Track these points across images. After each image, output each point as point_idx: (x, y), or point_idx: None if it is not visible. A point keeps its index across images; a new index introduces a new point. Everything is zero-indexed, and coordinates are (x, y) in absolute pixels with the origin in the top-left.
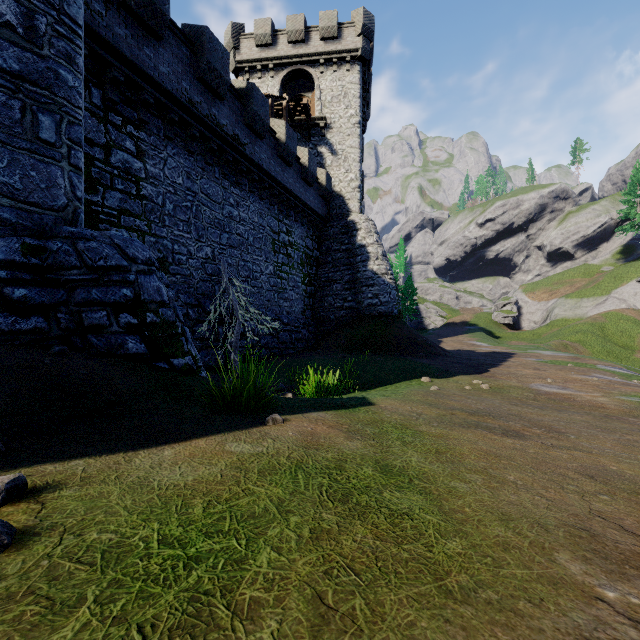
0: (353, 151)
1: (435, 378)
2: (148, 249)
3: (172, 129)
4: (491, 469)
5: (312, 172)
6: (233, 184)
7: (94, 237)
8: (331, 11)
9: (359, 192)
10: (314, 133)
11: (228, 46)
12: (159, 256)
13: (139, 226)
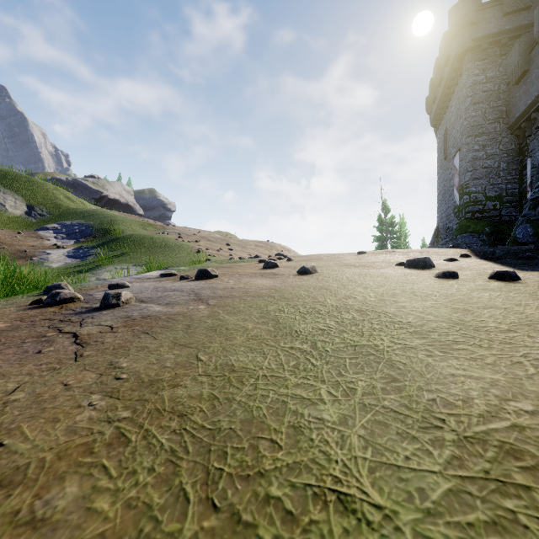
0: None
1: None
2: None
3: None
4: (94, 444)
5: None
6: None
7: None
8: None
9: None
10: None
11: None
12: None
13: None
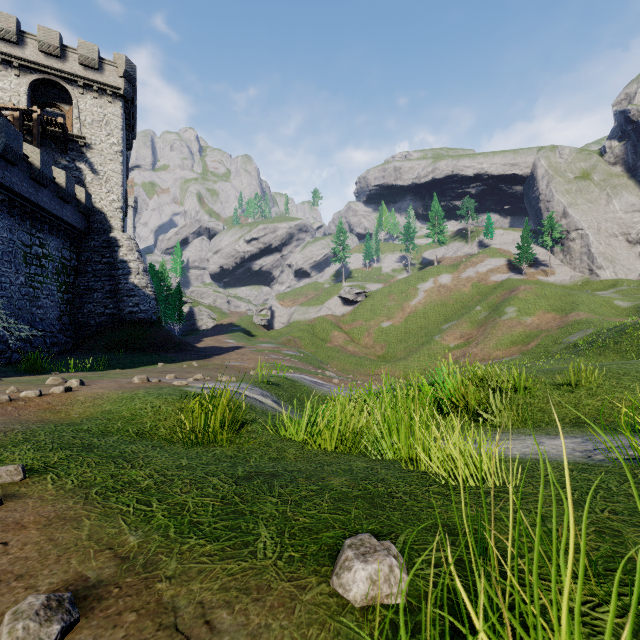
0: (116, 175)
1: (169, 363)
2: None
3: None
4: None
5: (70, 192)
6: None
7: None
8: (92, 44)
9: (122, 213)
10: (72, 148)
11: None
12: None
13: None
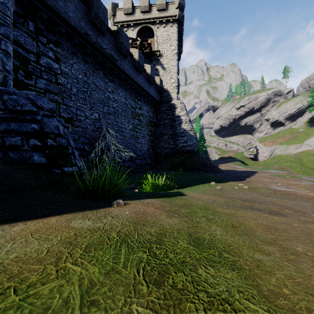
0: (174, 68)
1: (218, 183)
2: (62, 112)
3: (76, 48)
4: (279, 241)
5: (152, 77)
6: (110, 81)
7: (15, 93)
8: None
9: (177, 89)
10: (154, 59)
11: (110, 14)
12: (68, 116)
13: (57, 99)
